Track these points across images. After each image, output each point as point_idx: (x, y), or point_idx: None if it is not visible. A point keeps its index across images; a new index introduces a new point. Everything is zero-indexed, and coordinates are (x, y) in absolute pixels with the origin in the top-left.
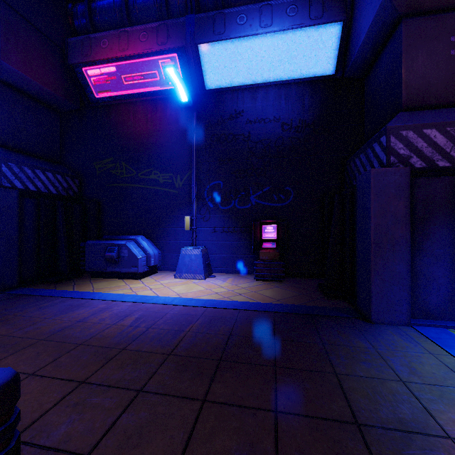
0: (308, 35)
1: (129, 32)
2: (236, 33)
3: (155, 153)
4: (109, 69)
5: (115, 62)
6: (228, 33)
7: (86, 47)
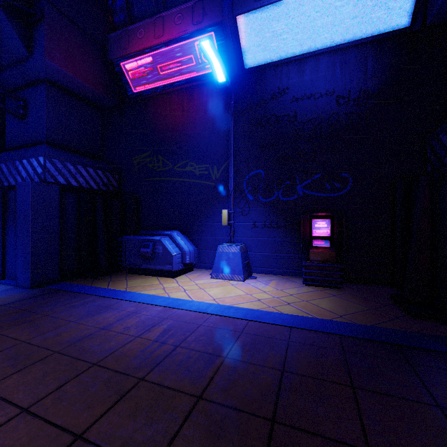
0: None
1: (164, 17)
2: None
3: (191, 143)
4: (145, 60)
5: (151, 52)
6: None
7: (124, 41)
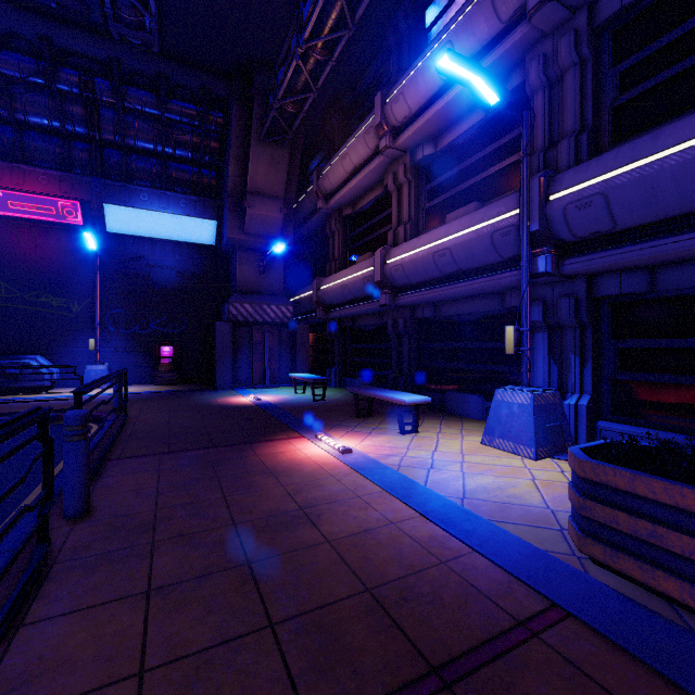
0: (195, 221)
1: (25, 170)
2: (140, 206)
3: (47, 277)
4: None
5: (3, 190)
6: (133, 204)
7: None
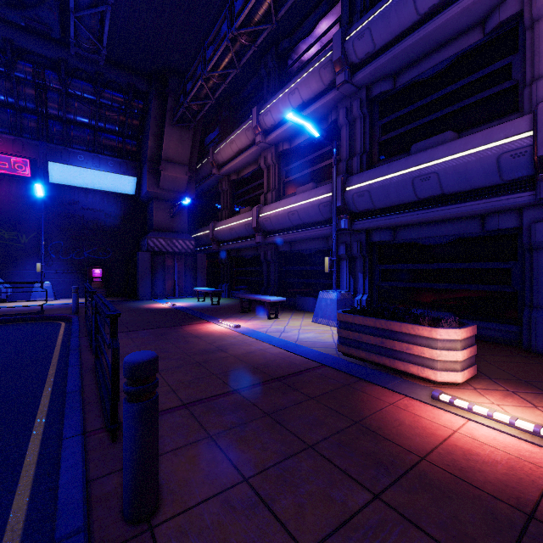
0: (120, 177)
1: None
2: (77, 164)
3: None
4: None
5: None
6: (72, 162)
7: None
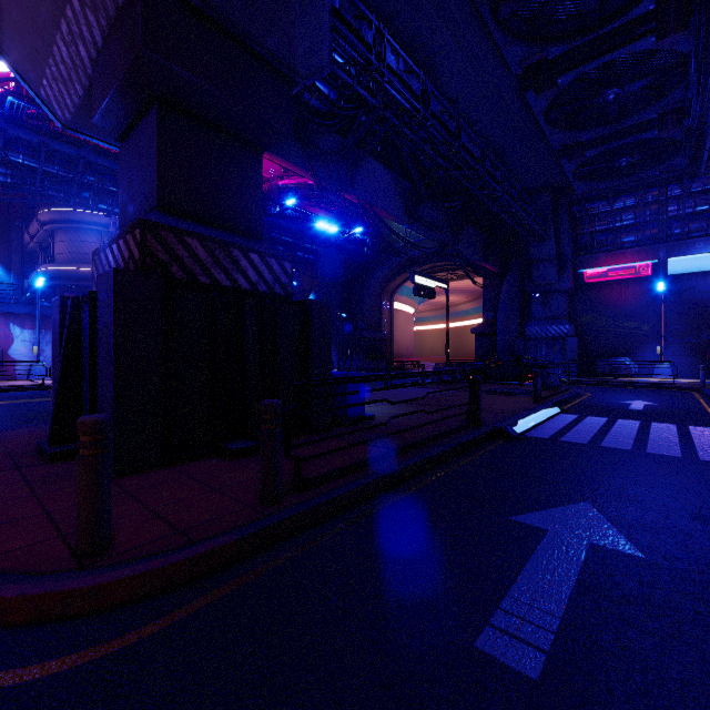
0: None
1: (619, 253)
2: (695, 252)
3: (627, 311)
4: (601, 270)
5: (607, 267)
6: (689, 253)
7: (589, 262)
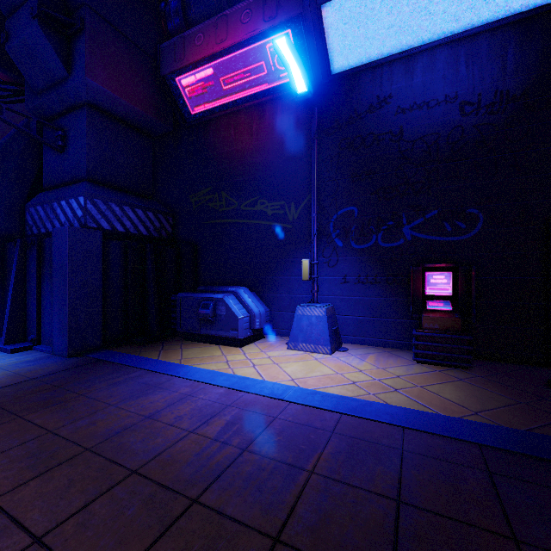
0: None
1: (227, 16)
2: None
3: (261, 175)
4: (205, 72)
5: (212, 62)
6: None
7: (179, 50)
